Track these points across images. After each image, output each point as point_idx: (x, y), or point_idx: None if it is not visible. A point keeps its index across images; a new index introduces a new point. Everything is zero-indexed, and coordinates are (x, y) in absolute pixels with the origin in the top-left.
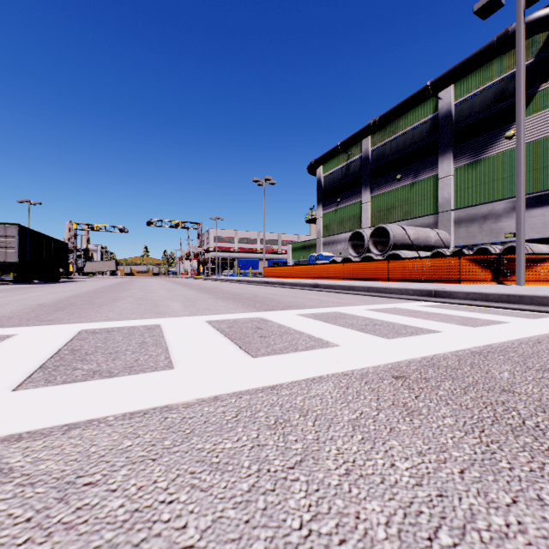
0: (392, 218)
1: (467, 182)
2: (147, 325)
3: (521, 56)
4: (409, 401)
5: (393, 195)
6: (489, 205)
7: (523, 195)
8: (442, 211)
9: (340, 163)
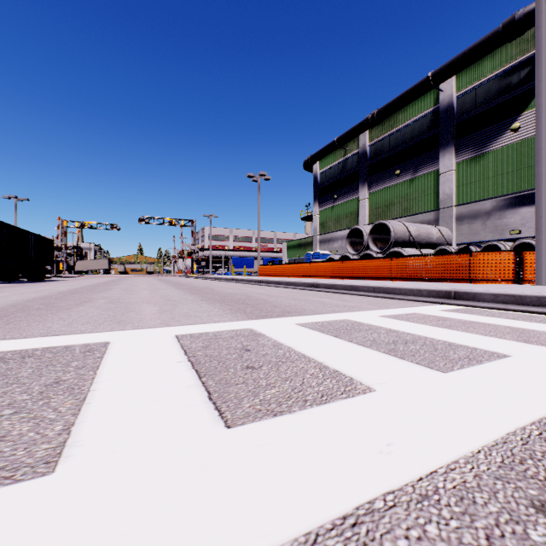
0: (391, 215)
1: (469, 177)
2: (90, 344)
3: (542, 31)
4: None
5: (391, 191)
6: (493, 201)
7: (544, 185)
8: (443, 207)
9: (337, 159)
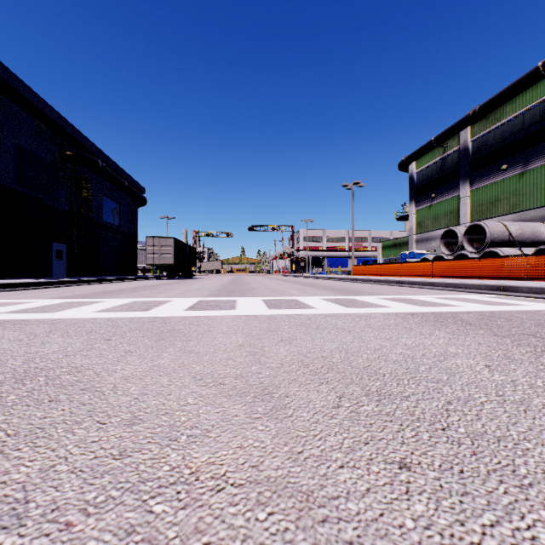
0: (496, 212)
1: None
2: (290, 299)
3: None
4: (407, 317)
5: (497, 187)
6: None
7: None
8: None
9: (435, 157)
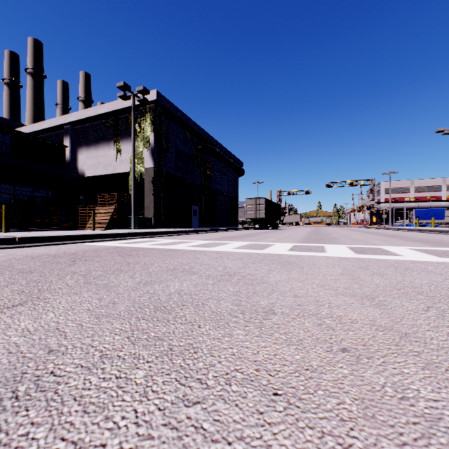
0: None
1: None
2: (374, 247)
3: None
4: None
5: None
6: None
7: None
8: None
9: None
